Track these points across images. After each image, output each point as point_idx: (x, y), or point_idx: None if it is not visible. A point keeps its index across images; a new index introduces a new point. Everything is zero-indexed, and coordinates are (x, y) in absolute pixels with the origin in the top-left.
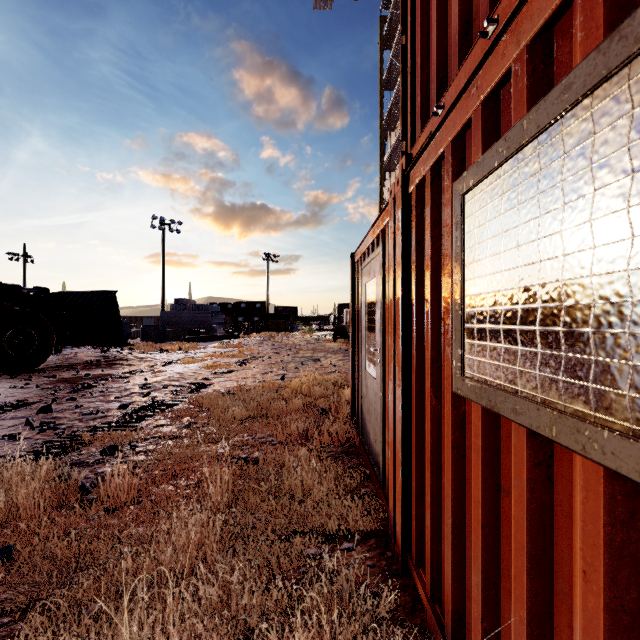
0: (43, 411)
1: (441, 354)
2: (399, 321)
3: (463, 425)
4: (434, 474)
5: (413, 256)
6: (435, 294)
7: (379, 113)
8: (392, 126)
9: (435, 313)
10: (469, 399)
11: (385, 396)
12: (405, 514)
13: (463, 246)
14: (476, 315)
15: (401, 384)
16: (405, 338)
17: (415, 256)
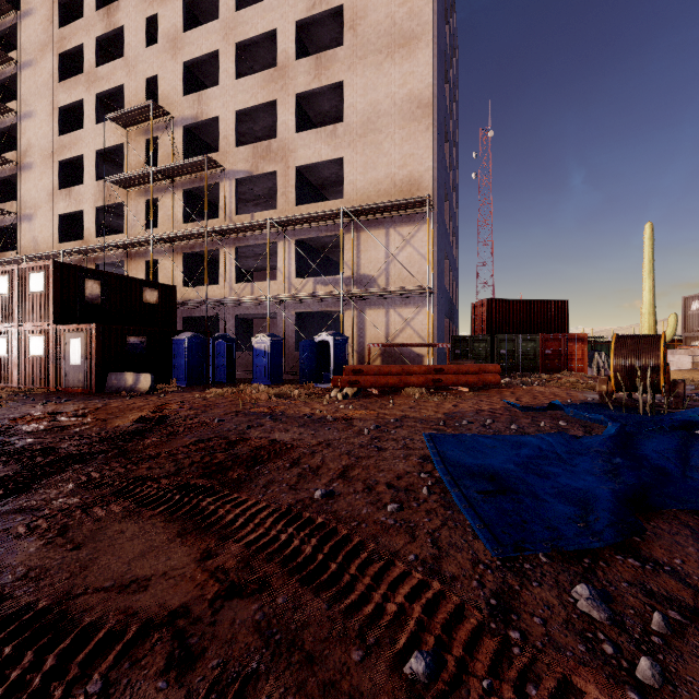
0: None
1: None
2: None
3: None
4: None
5: None
6: None
7: None
8: None
9: None
10: None
11: None
12: None
13: None
14: None
15: None
16: None
17: None
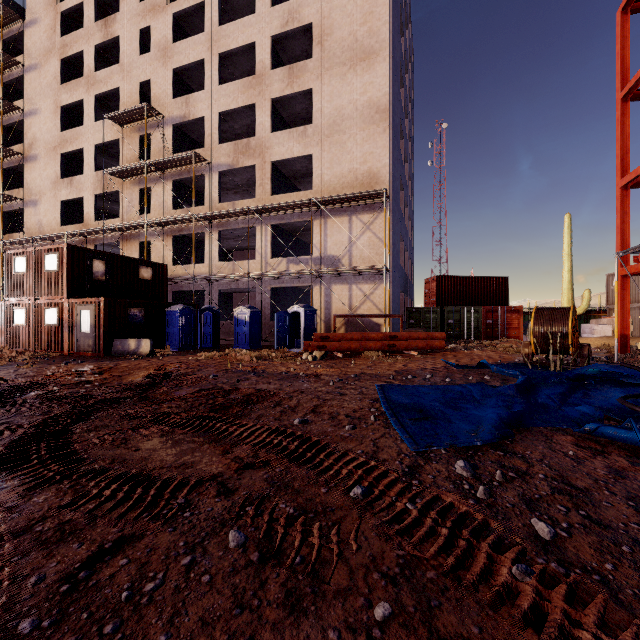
0: None
1: (11, 323)
2: (4, 320)
3: (14, 328)
4: (10, 335)
5: (6, 312)
6: (10, 317)
7: None
8: None
9: (10, 319)
10: (15, 326)
11: None
12: (5, 344)
13: (14, 313)
14: (15, 319)
15: (4, 327)
16: (5, 322)
17: (7, 312)
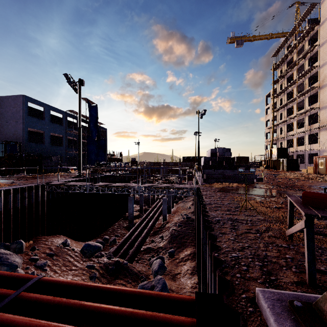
0: (267, 174)
1: None
2: None
3: None
4: None
5: None
6: None
7: (272, 95)
8: (276, 97)
9: None
10: None
11: (325, 169)
12: None
13: None
14: None
15: None
16: None
17: None
